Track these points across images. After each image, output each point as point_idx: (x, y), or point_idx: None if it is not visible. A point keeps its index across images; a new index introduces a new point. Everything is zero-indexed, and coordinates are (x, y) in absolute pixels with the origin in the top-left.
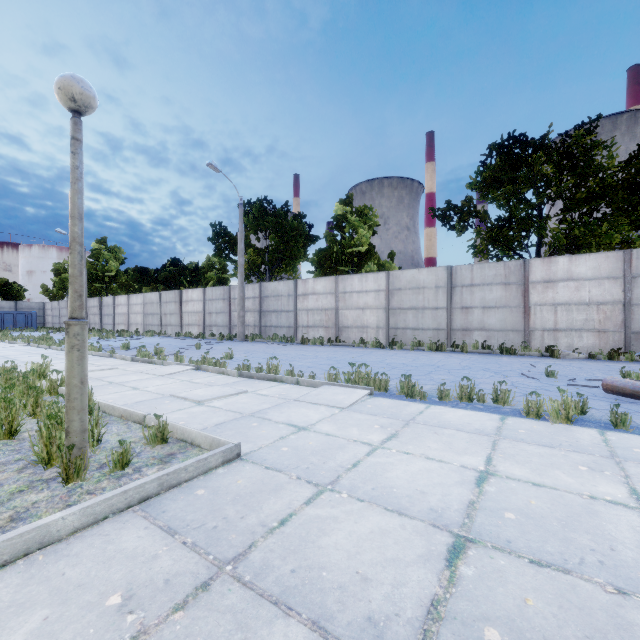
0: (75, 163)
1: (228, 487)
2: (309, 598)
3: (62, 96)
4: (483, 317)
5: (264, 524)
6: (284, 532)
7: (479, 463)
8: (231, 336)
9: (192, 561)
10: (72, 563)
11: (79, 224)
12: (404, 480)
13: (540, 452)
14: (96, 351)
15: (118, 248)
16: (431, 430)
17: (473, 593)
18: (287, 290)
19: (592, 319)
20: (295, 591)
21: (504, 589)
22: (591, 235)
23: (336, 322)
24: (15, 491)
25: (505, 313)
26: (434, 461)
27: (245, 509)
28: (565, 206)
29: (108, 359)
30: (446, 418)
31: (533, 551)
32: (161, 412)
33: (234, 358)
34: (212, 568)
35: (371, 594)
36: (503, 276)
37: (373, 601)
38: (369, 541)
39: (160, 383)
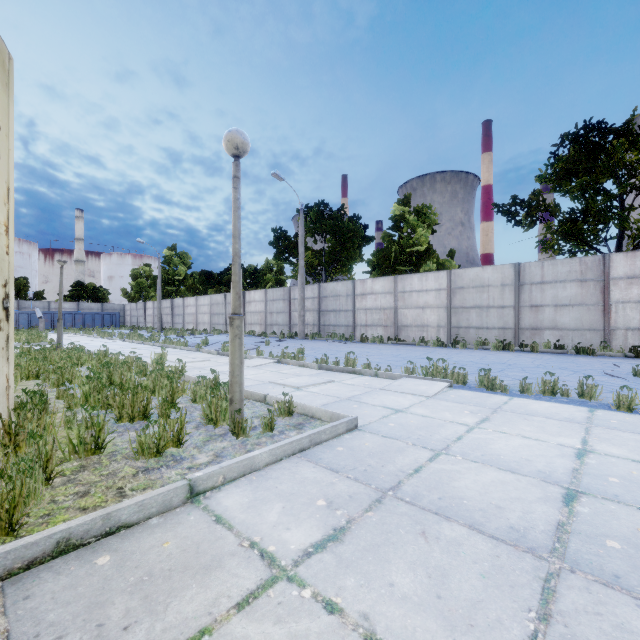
0: (236, 196)
1: (360, 447)
2: (460, 513)
3: (229, 146)
4: (555, 316)
5: (402, 471)
6: (421, 476)
7: (575, 443)
8: (291, 334)
9: (361, 487)
10: (278, 482)
11: (239, 242)
12: (508, 451)
13: (636, 438)
14: (183, 346)
15: (186, 254)
16: (520, 417)
17: (591, 522)
18: (345, 290)
19: None
20: (447, 509)
21: (618, 522)
22: None
23: (395, 321)
24: (204, 440)
25: (581, 311)
26: (531, 439)
27: (382, 461)
28: None
29: (196, 353)
30: (532, 408)
31: (639, 503)
32: (271, 394)
33: (304, 354)
34: (378, 492)
35: (507, 515)
36: (578, 272)
37: (510, 519)
38: (493, 486)
39: (254, 373)
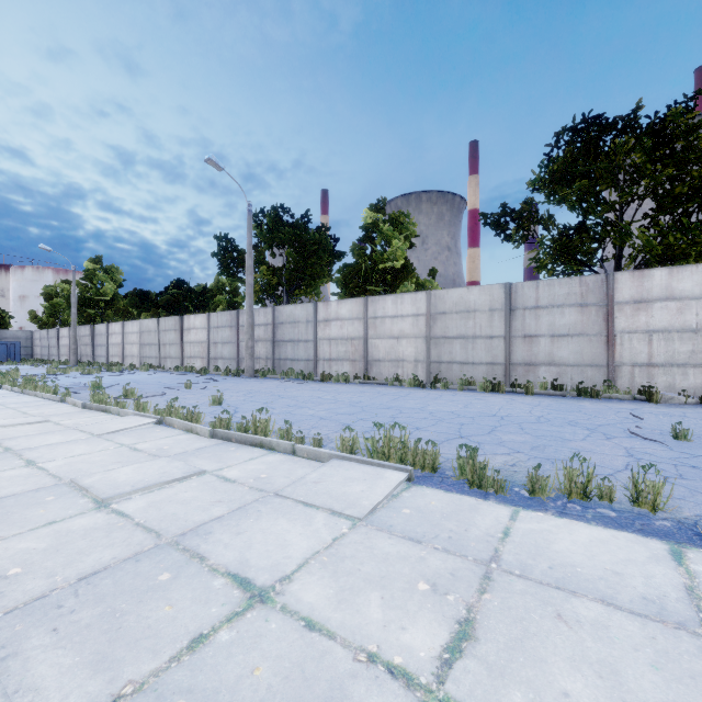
0: None
1: None
2: None
3: None
4: (552, 348)
5: None
6: None
7: None
8: (239, 371)
9: None
10: None
11: None
12: None
13: None
14: (50, 392)
15: (115, 268)
16: (546, 603)
17: None
18: (305, 315)
19: (701, 351)
20: None
21: None
22: (690, 243)
23: (365, 354)
24: None
25: (581, 343)
26: None
27: None
28: (657, 206)
29: (55, 404)
30: (562, 553)
31: None
32: (8, 531)
33: (225, 403)
34: None
35: None
36: (578, 295)
37: None
38: None
39: (81, 451)
